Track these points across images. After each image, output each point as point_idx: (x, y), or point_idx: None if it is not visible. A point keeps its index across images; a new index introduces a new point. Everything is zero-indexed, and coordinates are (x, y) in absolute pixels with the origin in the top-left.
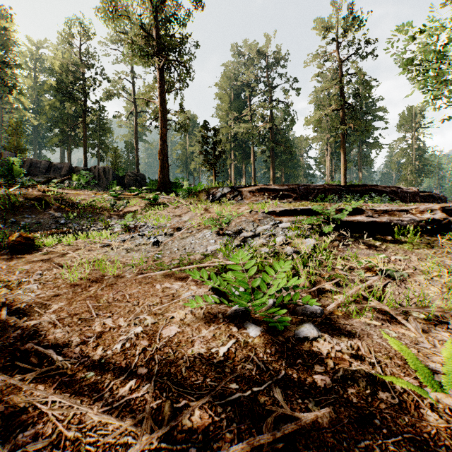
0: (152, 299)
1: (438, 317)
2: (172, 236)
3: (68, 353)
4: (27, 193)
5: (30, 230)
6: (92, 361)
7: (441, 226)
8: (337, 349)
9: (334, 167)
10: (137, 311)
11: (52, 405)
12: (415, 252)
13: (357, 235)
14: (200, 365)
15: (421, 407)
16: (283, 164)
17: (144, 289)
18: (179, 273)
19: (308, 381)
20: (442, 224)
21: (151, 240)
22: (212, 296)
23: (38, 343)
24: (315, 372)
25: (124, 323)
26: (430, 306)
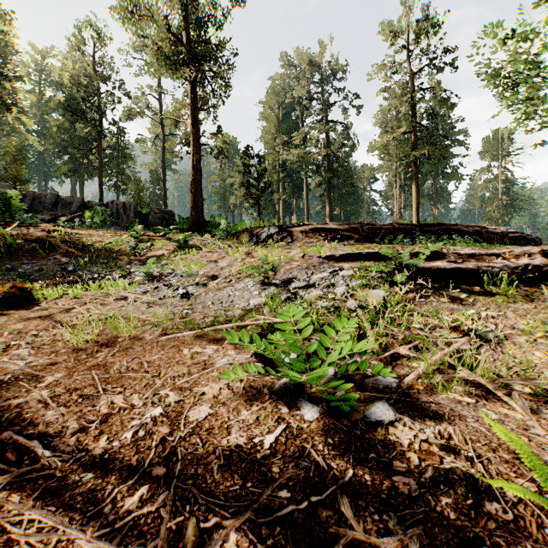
0: (177, 368)
1: (547, 391)
2: (206, 287)
3: (60, 445)
4: (28, 233)
5: (30, 279)
6: (91, 456)
7: (541, 274)
8: (423, 438)
9: (404, 203)
10: (157, 385)
11: (29, 524)
12: (511, 307)
13: (437, 285)
14: (238, 462)
15: (545, 525)
16: (342, 198)
17: (168, 354)
18: (213, 334)
19: (386, 485)
20: (543, 271)
21: (179, 291)
22: (256, 364)
23: (21, 431)
24: (394, 472)
25: (139, 402)
26: (538, 378)
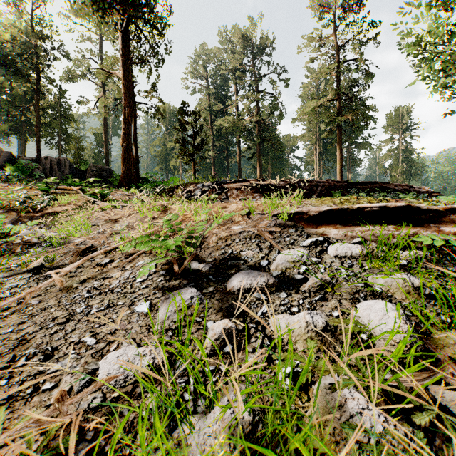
0: None
1: None
2: (47, 280)
3: None
4: None
5: None
6: None
7: None
8: None
9: (322, 168)
10: None
11: None
12: None
13: None
14: None
15: None
16: (270, 162)
17: None
18: None
19: None
20: None
21: None
22: None
23: None
24: None
25: None
26: None
